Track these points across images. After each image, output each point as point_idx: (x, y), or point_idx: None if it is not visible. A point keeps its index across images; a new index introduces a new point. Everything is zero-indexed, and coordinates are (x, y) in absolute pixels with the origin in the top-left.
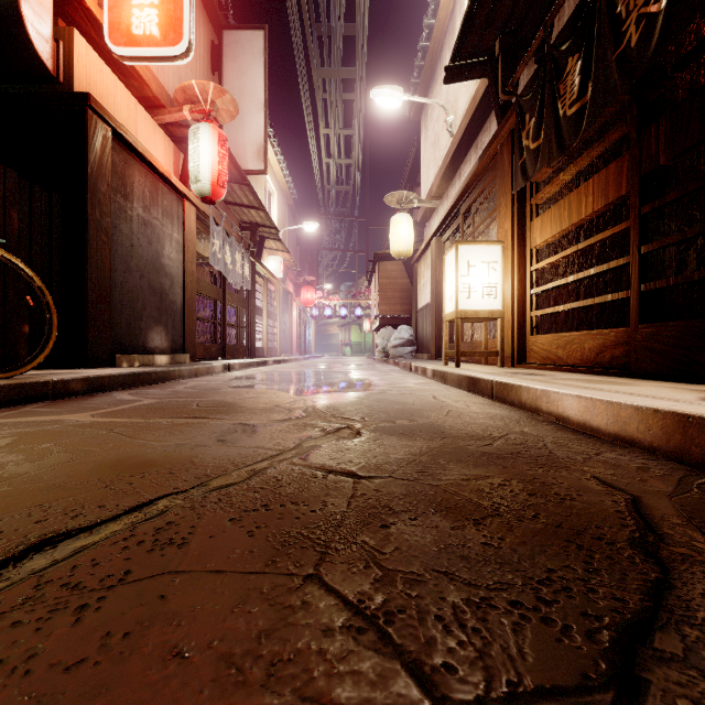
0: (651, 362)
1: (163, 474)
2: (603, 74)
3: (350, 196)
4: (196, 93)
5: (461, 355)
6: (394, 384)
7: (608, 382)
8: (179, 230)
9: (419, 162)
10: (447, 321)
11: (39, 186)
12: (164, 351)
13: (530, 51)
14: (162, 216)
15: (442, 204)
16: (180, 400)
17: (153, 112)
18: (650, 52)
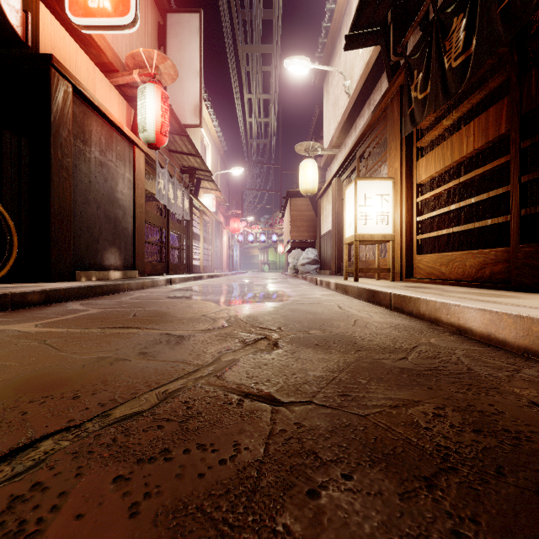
0: (532, 277)
1: (67, 398)
2: (487, 27)
3: (268, 148)
4: (143, 59)
5: (359, 271)
6: (304, 296)
7: (497, 295)
8: (130, 171)
9: (321, 121)
10: (347, 243)
11: (8, 131)
12: (118, 268)
13: (418, 17)
14: (116, 159)
15: (340, 151)
16: (121, 310)
17: (109, 76)
18: (535, 1)
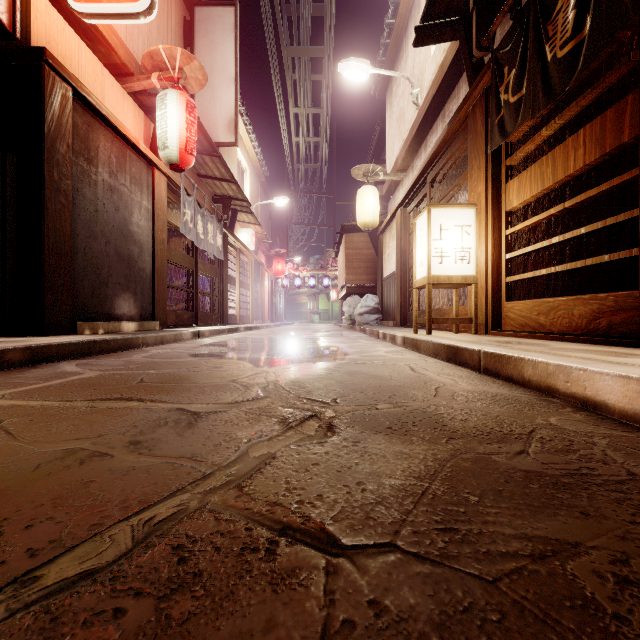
0: None
1: None
2: (607, 1)
3: (318, 174)
4: (164, 59)
5: (433, 322)
6: (365, 353)
7: (628, 354)
8: (148, 198)
9: (383, 141)
10: (418, 287)
11: None
12: (133, 319)
13: None
14: (130, 183)
15: (407, 176)
16: (126, 373)
17: (122, 80)
18: None
